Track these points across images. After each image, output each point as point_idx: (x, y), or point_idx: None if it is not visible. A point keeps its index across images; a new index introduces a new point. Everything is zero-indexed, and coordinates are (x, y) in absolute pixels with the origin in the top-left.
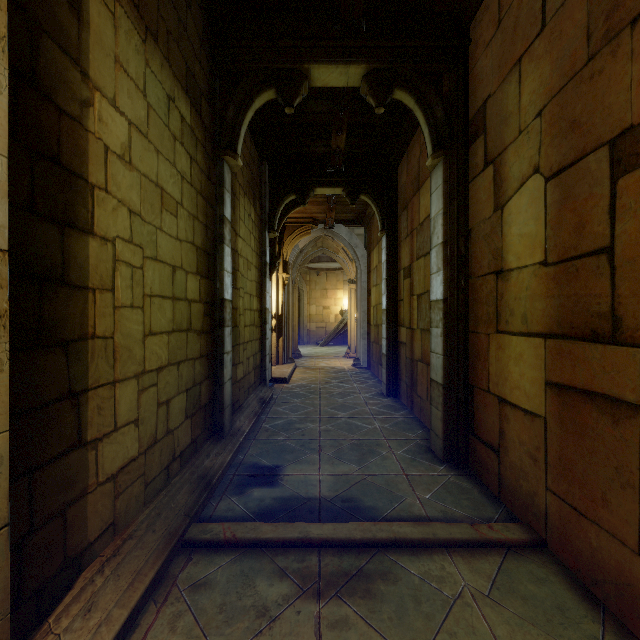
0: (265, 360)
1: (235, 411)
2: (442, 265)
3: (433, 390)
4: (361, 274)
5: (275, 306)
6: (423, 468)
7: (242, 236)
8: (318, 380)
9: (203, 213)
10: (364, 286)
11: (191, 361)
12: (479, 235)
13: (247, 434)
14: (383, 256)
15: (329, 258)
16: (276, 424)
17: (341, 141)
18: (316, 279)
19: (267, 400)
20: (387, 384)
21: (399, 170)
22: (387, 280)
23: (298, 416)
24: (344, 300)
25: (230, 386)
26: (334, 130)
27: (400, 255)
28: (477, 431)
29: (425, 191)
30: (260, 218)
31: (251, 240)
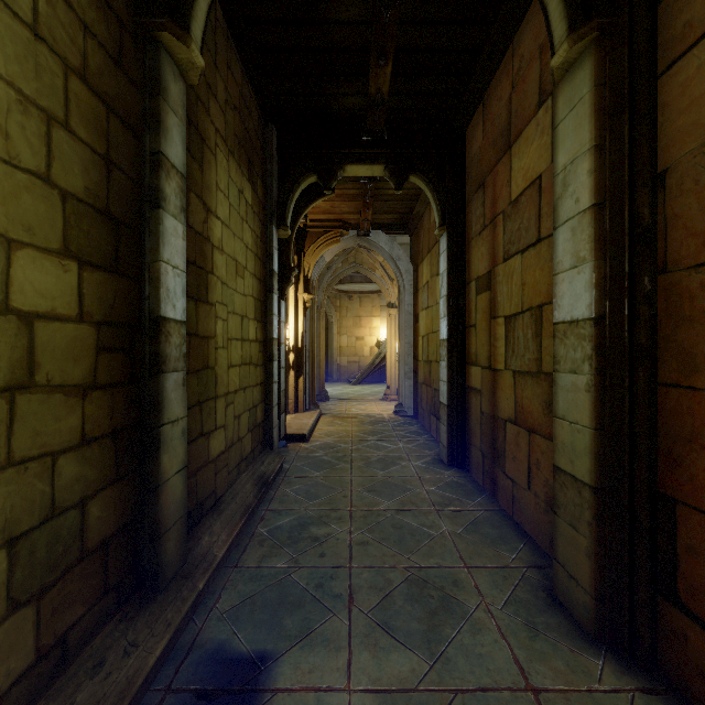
0: (271, 414)
1: (204, 515)
2: (592, 250)
3: (562, 489)
4: (405, 295)
5: (293, 336)
6: (562, 664)
7: (223, 219)
8: (349, 436)
9: (94, 127)
10: (409, 310)
11: (35, 463)
12: (699, 174)
13: (223, 557)
14: (442, 264)
15: (363, 278)
16: (279, 527)
17: (384, 79)
18: (348, 304)
19: (271, 478)
20: (449, 448)
21: (467, 135)
22: (449, 297)
23: (317, 508)
24: (381, 329)
25: (182, 482)
26: (374, 55)
27: (469, 260)
28: (691, 601)
29: (524, 145)
30: (263, 205)
31: (244, 231)
